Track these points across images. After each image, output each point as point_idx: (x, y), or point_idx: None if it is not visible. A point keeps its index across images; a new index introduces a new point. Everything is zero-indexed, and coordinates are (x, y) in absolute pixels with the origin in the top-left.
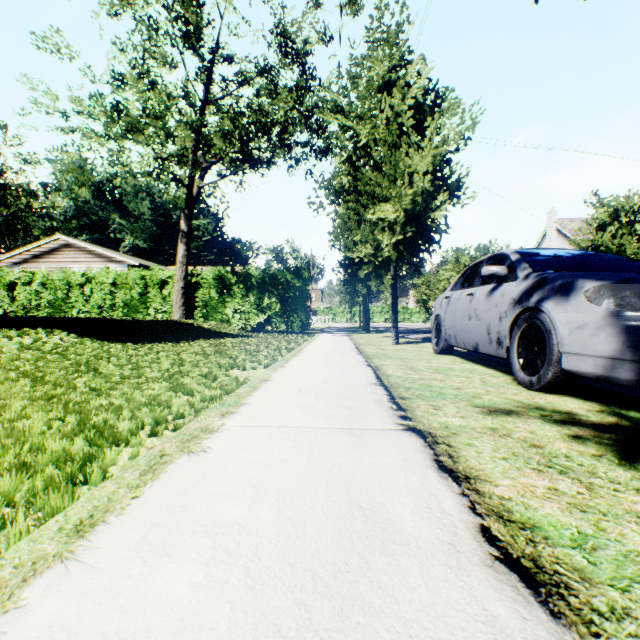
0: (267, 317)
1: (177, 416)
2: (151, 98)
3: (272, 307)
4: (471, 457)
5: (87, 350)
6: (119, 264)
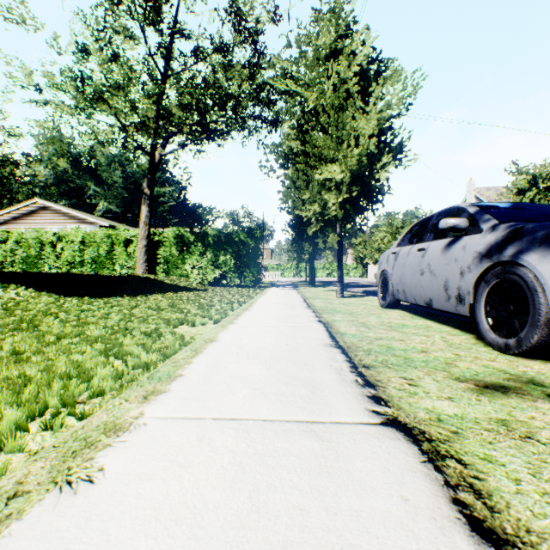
0: (223, 272)
1: (94, 393)
2: (116, 72)
3: (227, 263)
4: (510, 494)
5: (39, 305)
6: (91, 225)
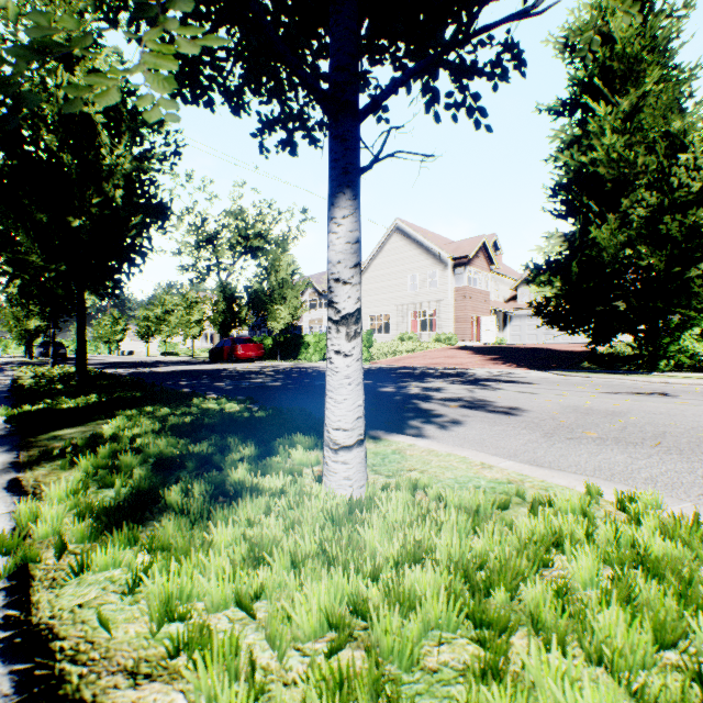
0: None
1: None
2: None
3: None
4: None
5: None
6: None
